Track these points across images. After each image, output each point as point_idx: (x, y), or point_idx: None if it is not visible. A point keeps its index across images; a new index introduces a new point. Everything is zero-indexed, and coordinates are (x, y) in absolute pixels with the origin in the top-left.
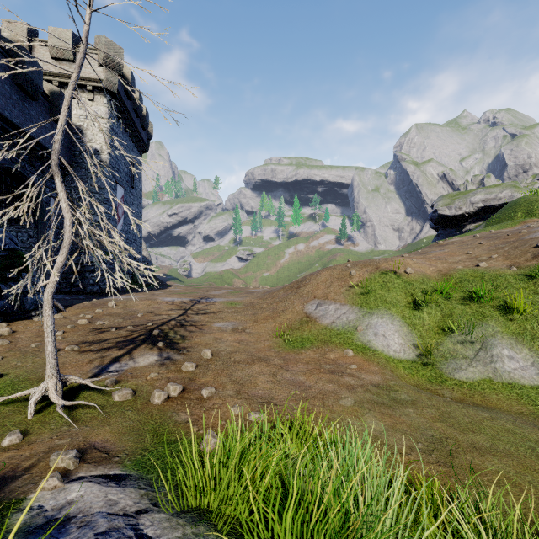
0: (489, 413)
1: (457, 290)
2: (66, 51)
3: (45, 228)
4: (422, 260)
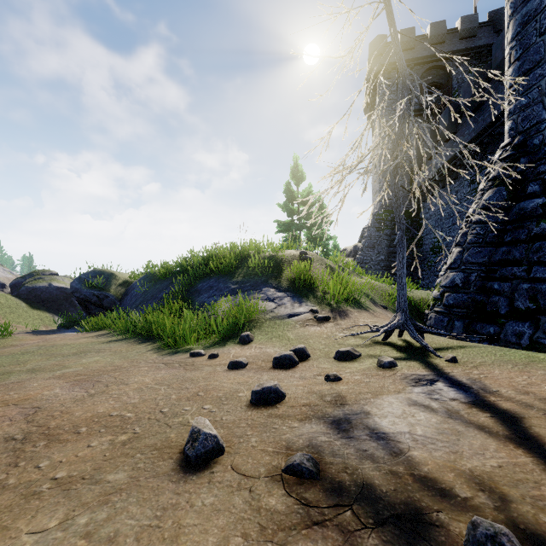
0: None
1: None
2: None
3: None
4: None
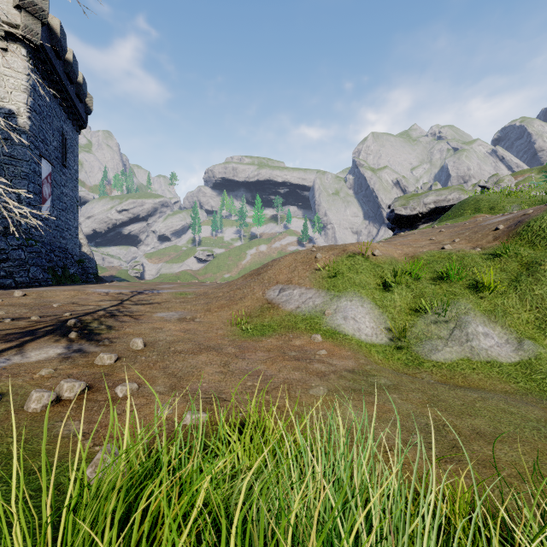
0: (478, 393)
1: (426, 271)
2: None
3: None
4: (388, 245)
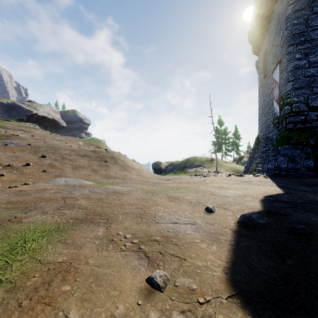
0: None
1: None
2: None
3: None
4: None
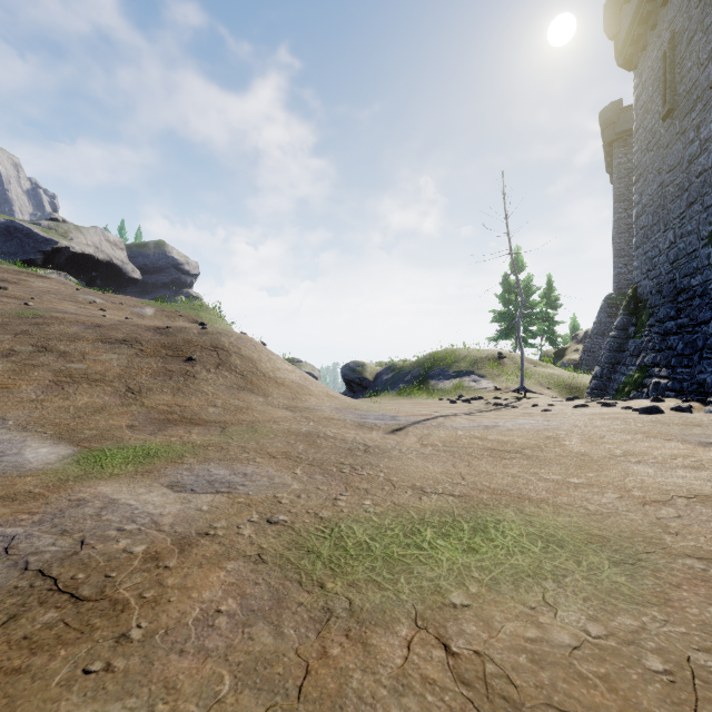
0: None
1: None
2: None
3: None
4: None
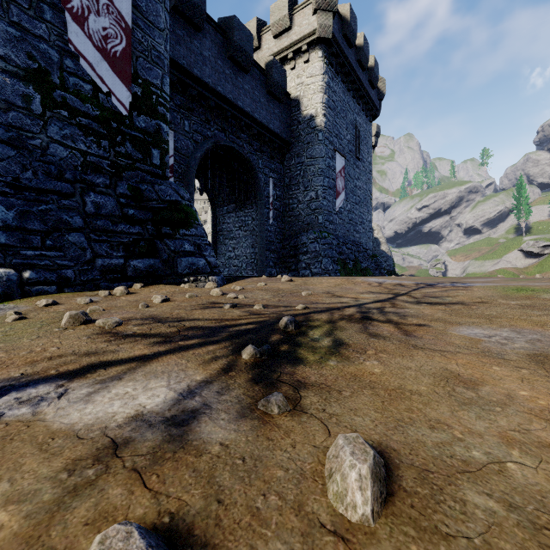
0: None
1: None
2: (284, 20)
3: (263, 209)
4: None
